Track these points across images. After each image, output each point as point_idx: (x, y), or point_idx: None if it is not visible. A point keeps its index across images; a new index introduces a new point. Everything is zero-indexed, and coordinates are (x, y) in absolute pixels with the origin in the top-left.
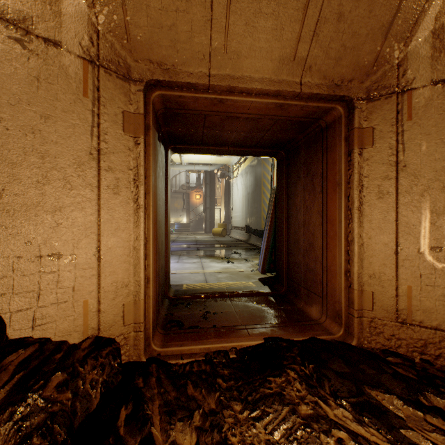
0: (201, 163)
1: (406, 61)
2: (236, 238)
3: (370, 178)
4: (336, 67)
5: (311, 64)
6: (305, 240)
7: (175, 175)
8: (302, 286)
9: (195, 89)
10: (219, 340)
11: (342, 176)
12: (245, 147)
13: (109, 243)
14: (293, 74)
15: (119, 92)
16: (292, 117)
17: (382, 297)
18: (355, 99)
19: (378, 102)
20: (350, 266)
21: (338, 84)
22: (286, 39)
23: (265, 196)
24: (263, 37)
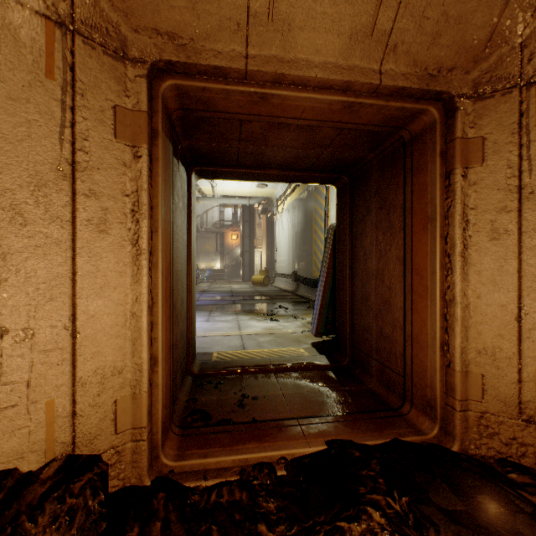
0: (238, 196)
1: (534, 39)
2: (281, 287)
3: (480, 210)
4: (433, 48)
5: (396, 42)
6: (378, 297)
7: (206, 210)
8: (374, 358)
9: (226, 78)
10: (261, 445)
11: (437, 207)
12: (296, 170)
13: (91, 308)
14: (370, 57)
15: (107, 75)
16: (364, 125)
17: (496, 383)
18: (457, 97)
19: (491, 100)
20: (448, 337)
21: (433, 74)
22: (361, 1)
23: (318, 236)
24: None
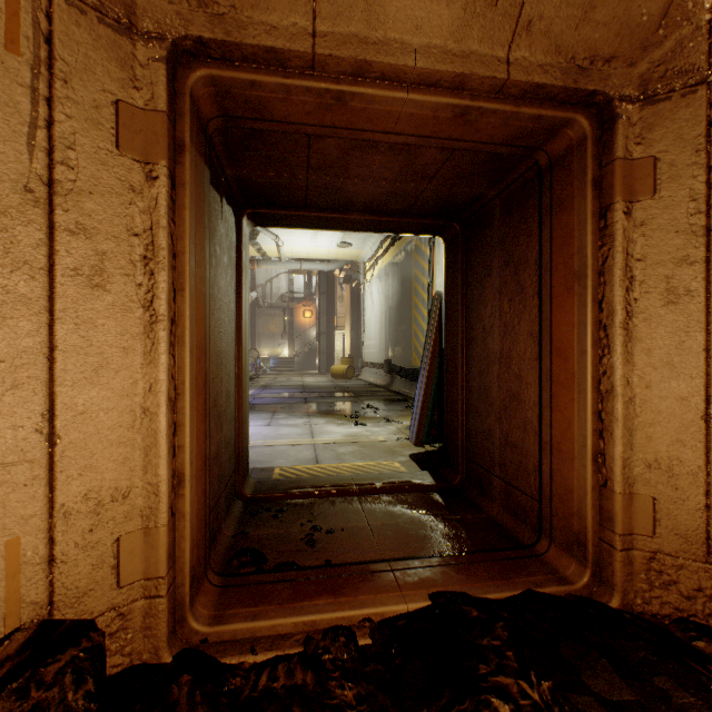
0: (312, 259)
1: None
2: (370, 381)
3: (650, 262)
4: (583, 27)
5: (531, 16)
6: (502, 389)
7: (270, 279)
8: (496, 475)
9: (284, 67)
10: (336, 601)
11: (587, 259)
12: (388, 214)
13: (79, 400)
14: (493, 38)
15: (105, 55)
16: (483, 144)
17: (674, 510)
18: (618, 100)
19: (666, 104)
20: (604, 444)
21: (583, 66)
22: None
23: (419, 312)
24: None
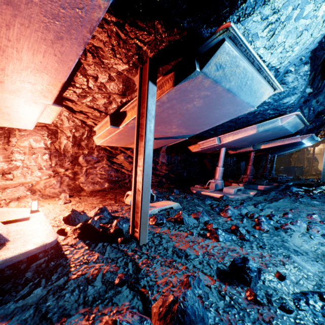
0: None
1: None
2: None
3: None
4: None
5: None
6: None
7: None
8: None
9: None
10: None
11: None
12: None
13: None
14: None
15: None
16: None
17: None
18: None
19: None
20: None
21: None
22: None
23: None
24: None
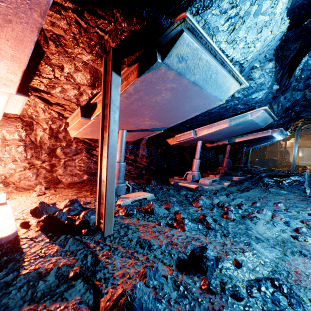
0: None
1: None
2: None
3: None
4: None
5: None
6: None
7: None
8: None
9: (302, 147)
10: None
11: None
12: None
13: None
14: None
15: None
16: None
17: None
18: None
19: None
20: None
21: None
22: (310, 144)
23: None
24: (308, 144)
